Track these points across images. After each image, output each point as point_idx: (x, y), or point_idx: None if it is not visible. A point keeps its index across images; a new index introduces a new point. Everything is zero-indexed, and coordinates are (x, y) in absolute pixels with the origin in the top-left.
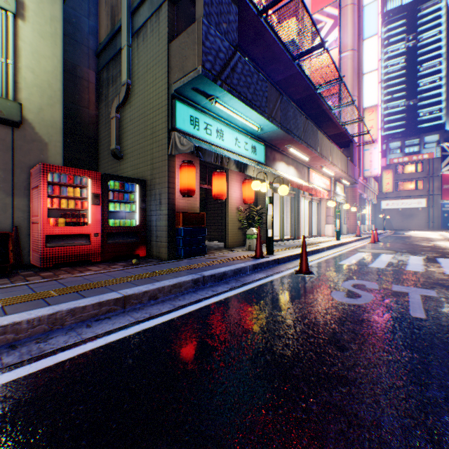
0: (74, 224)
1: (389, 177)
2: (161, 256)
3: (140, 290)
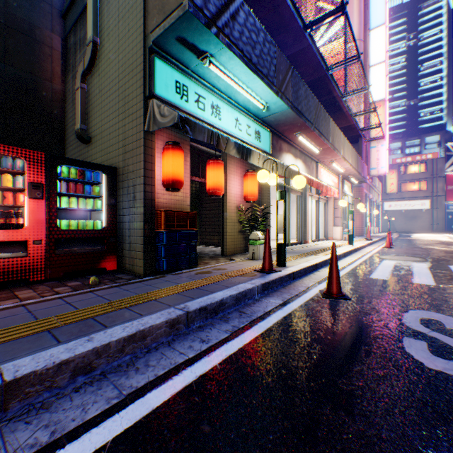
0: (0, 227)
1: (394, 177)
2: (135, 270)
3: (50, 362)
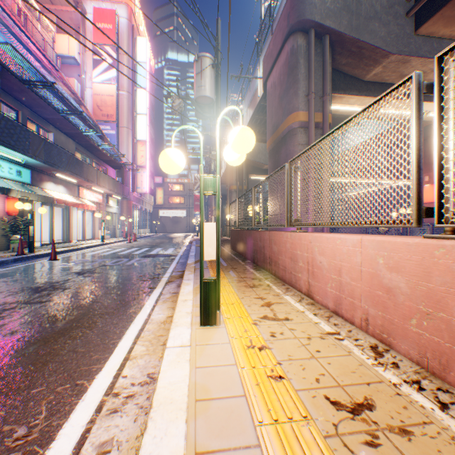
0: None
1: (162, 193)
2: None
3: None
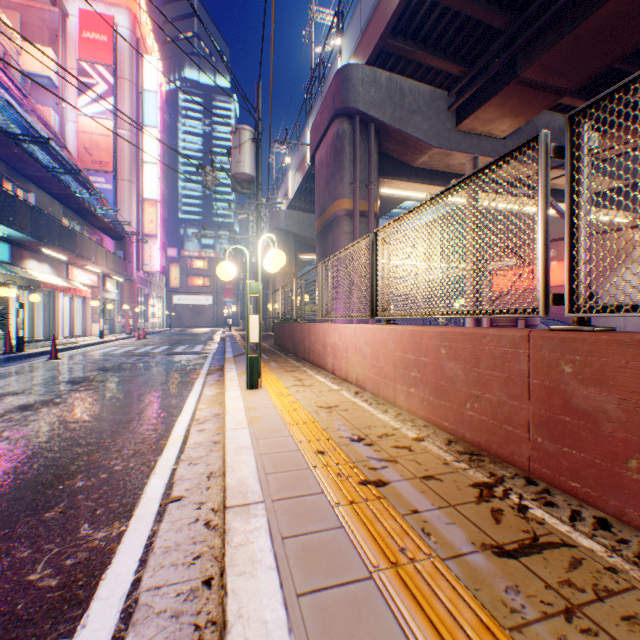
0: None
1: (178, 271)
2: None
3: None
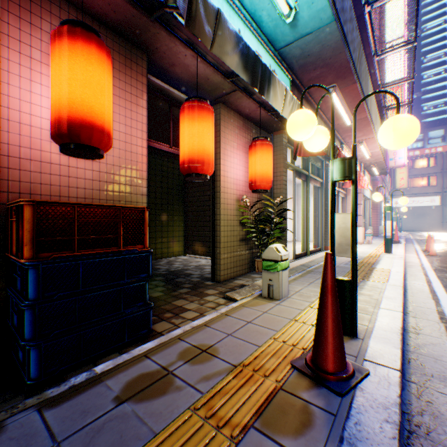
0: None
1: (404, 171)
2: None
3: None
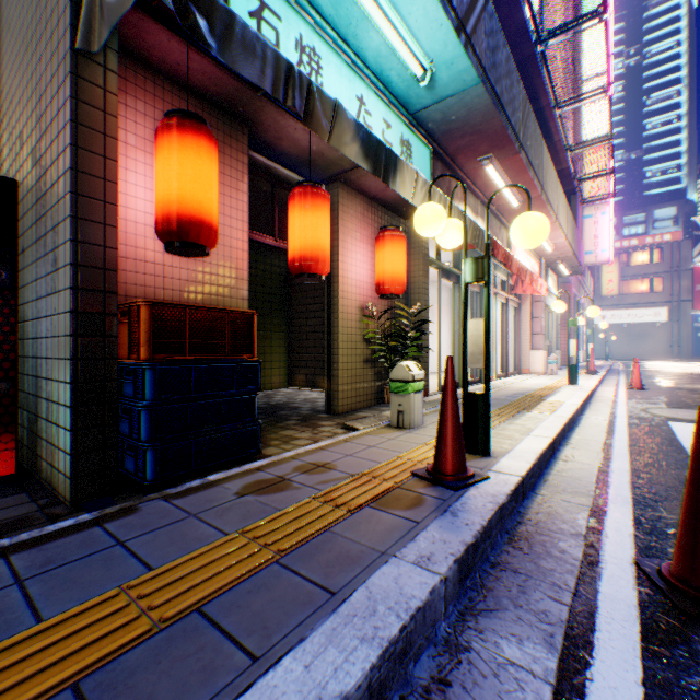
0: None
1: (613, 269)
2: (55, 482)
3: None
